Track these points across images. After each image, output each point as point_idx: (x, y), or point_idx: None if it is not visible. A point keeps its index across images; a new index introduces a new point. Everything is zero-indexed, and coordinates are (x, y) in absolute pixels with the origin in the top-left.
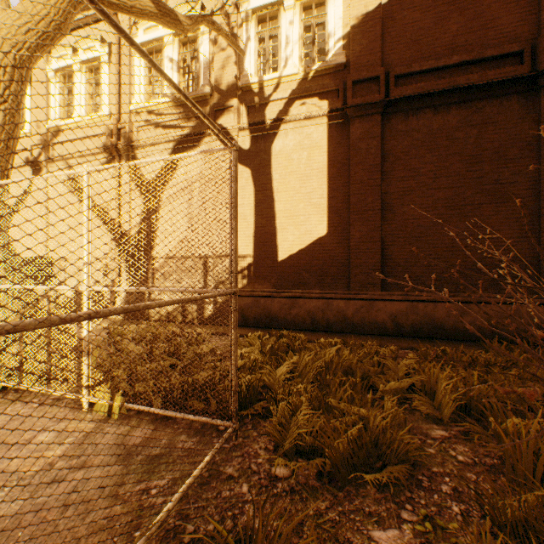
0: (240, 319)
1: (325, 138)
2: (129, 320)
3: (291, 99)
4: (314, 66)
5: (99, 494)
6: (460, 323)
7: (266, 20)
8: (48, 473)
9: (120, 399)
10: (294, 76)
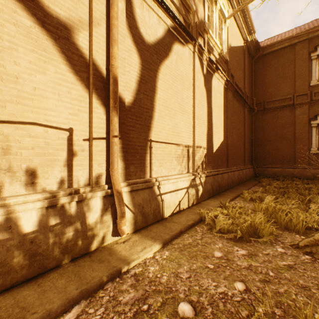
0: (212, 191)
1: (223, 92)
2: (146, 229)
3: (216, 61)
4: (224, 52)
5: None
6: (243, 176)
7: None
8: None
9: None
10: (218, 49)
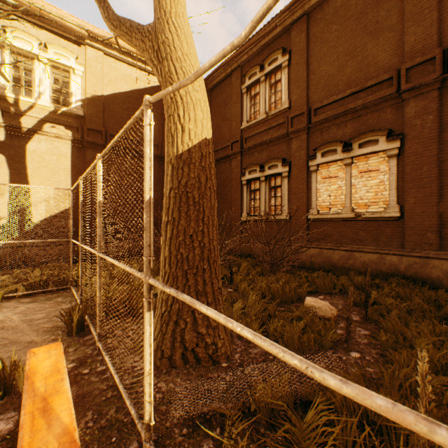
0: None
1: (70, 153)
2: None
3: (44, 120)
4: (62, 108)
5: (41, 305)
6: (138, 250)
7: (19, 54)
8: (6, 311)
9: (1, 294)
10: (47, 107)
